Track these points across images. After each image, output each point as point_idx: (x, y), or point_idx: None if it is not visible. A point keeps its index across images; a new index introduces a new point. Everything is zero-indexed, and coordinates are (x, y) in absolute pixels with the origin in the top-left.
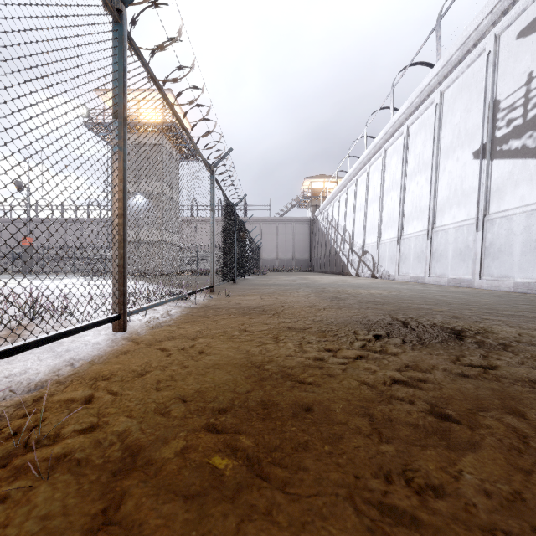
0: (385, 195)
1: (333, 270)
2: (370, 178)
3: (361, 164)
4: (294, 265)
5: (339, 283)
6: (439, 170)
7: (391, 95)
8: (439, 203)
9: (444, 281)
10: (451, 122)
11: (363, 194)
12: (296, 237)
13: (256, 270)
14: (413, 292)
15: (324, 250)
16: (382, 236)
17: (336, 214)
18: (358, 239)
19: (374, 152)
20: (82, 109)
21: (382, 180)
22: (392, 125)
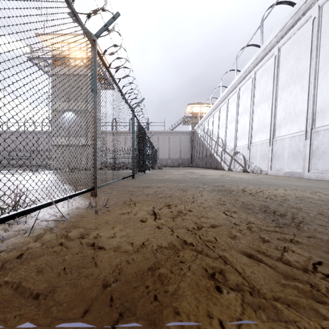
0: (255, 107)
1: (209, 166)
2: (240, 97)
3: (232, 87)
4: (180, 163)
5: (227, 178)
6: (318, 76)
7: (261, 27)
8: (319, 106)
9: None
10: None
11: (233, 110)
12: (182, 144)
13: (155, 166)
14: None
15: (201, 152)
16: (252, 139)
17: (210, 127)
18: (229, 143)
19: (245, 75)
20: (26, 47)
21: (252, 96)
22: (263, 49)
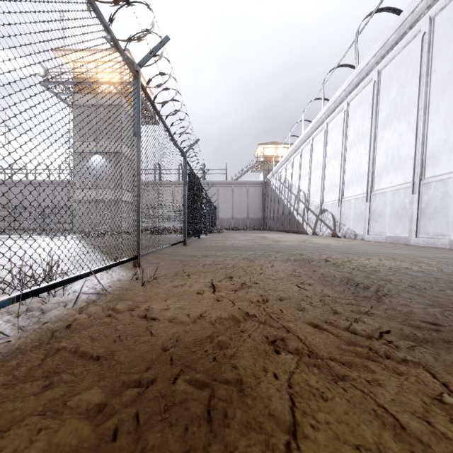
0: (348, 150)
1: (287, 229)
2: (329, 135)
3: (318, 122)
4: (248, 224)
5: (309, 245)
6: (429, 110)
7: (356, 42)
8: (430, 150)
9: (443, 244)
10: (449, 49)
11: (320, 153)
12: (250, 198)
13: (213, 229)
14: (451, 265)
15: (277, 210)
16: (344, 193)
17: (289, 175)
18: (314, 197)
19: (334, 107)
20: (39, 68)
21: (344, 134)
22: (358, 73)
